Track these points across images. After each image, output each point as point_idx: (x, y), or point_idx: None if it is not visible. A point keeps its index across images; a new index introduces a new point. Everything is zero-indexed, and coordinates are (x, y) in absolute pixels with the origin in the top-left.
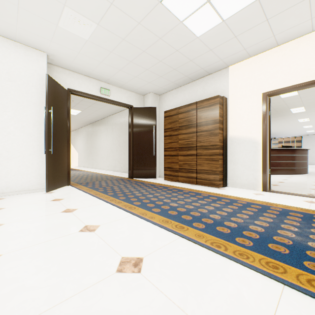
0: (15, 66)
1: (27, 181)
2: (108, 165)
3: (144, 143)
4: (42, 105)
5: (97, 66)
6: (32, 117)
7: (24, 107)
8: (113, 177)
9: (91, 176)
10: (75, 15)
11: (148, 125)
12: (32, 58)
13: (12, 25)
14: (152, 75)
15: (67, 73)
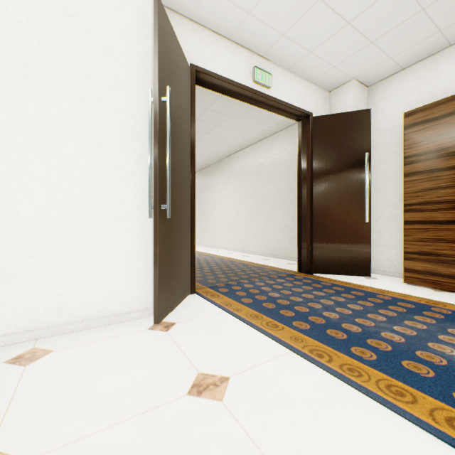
0: None
1: (107, 291)
2: (230, 240)
3: (339, 196)
4: (142, 89)
5: None
6: (119, 120)
7: (100, 91)
8: (266, 270)
9: (216, 264)
10: None
11: (349, 153)
12: None
13: None
14: (400, 7)
15: (189, 28)
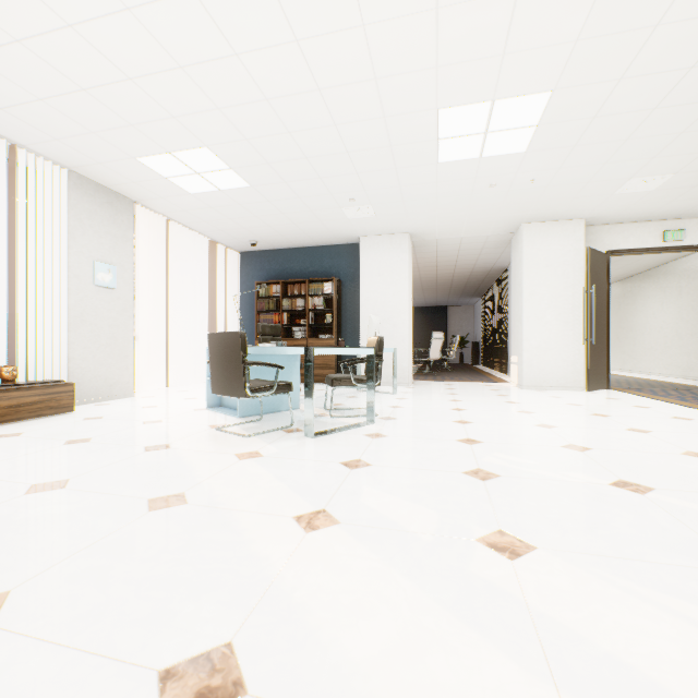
0: (551, 249)
1: (562, 376)
2: (666, 364)
3: None
4: (578, 285)
5: (661, 207)
6: (567, 302)
7: (559, 292)
8: (689, 387)
9: (635, 382)
10: (641, 179)
11: None
12: (567, 232)
13: (556, 212)
14: None
15: (604, 229)
